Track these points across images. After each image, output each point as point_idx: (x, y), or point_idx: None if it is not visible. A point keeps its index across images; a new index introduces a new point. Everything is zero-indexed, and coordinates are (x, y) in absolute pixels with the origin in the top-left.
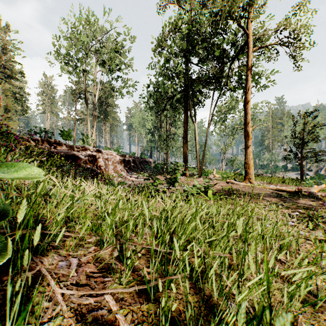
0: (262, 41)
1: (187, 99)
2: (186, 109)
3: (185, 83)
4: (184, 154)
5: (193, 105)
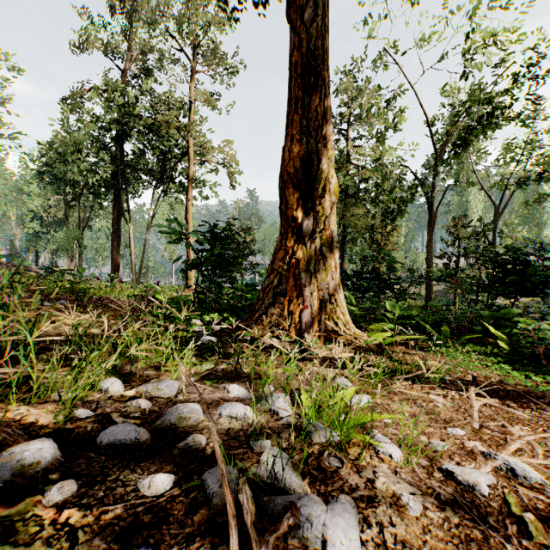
0: (206, 150)
1: (117, 187)
2: (116, 200)
3: (115, 166)
4: (113, 262)
5: (127, 199)
